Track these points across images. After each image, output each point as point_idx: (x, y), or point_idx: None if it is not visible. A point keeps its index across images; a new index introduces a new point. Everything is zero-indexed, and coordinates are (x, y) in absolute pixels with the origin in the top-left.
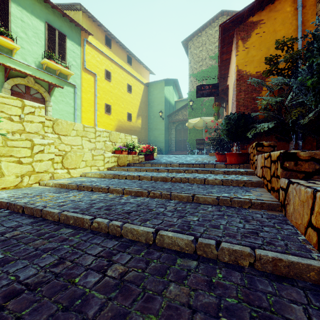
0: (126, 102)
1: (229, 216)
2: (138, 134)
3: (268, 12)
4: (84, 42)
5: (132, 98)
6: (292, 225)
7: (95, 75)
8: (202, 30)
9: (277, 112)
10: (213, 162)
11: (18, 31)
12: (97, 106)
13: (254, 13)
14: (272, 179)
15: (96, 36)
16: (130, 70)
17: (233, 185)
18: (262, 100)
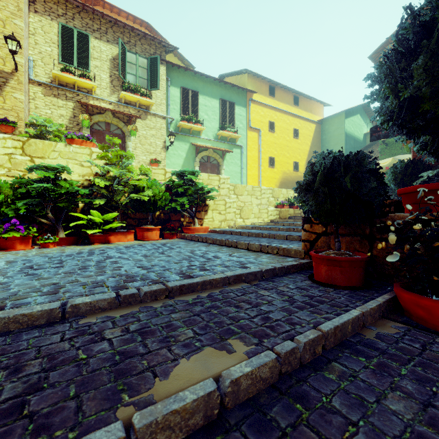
0: (292, 150)
1: None
2: None
3: None
4: (249, 102)
5: (300, 144)
6: None
7: (259, 131)
8: None
9: None
10: None
11: (203, 115)
12: (261, 161)
13: None
14: None
15: (260, 91)
16: (297, 112)
17: None
18: None
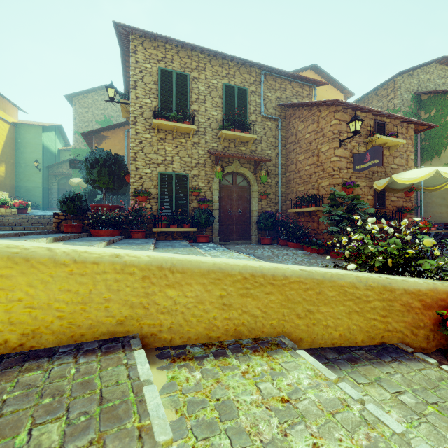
0: None
1: None
2: None
3: (112, 133)
4: None
5: None
6: None
7: None
8: (89, 92)
9: None
10: None
11: None
12: None
13: (104, 132)
14: None
15: None
16: None
17: None
18: None
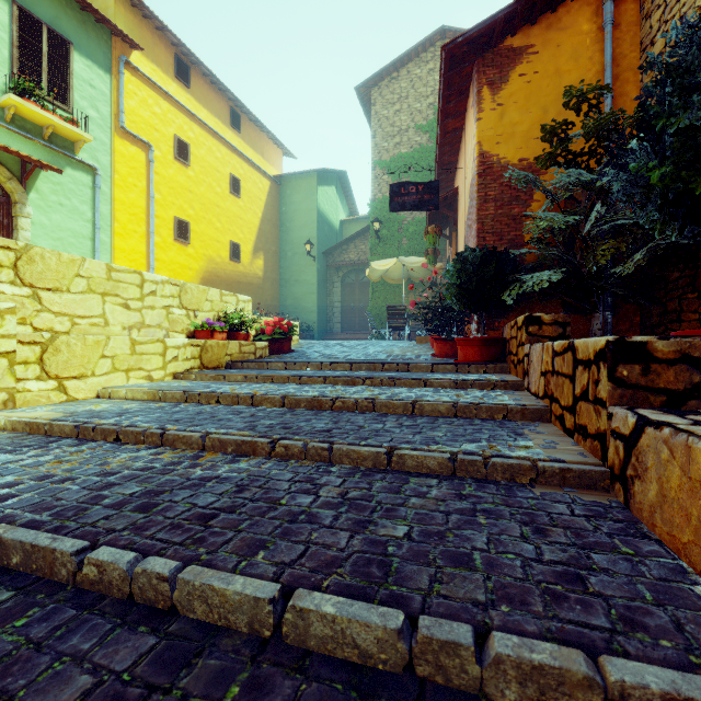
0: (228, 218)
1: (489, 516)
2: (256, 292)
3: (545, 29)
4: (119, 64)
5: (243, 209)
6: (658, 540)
7: (150, 148)
8: (401, 66)
9: (564, 250)
10: (426, 357)
11: None
12: (155, 223)
13: (516, 29)
14: (580, 405)
15: (151, 54)
16: (237, 144)
17: (481, 416)
18: (537, 219)
